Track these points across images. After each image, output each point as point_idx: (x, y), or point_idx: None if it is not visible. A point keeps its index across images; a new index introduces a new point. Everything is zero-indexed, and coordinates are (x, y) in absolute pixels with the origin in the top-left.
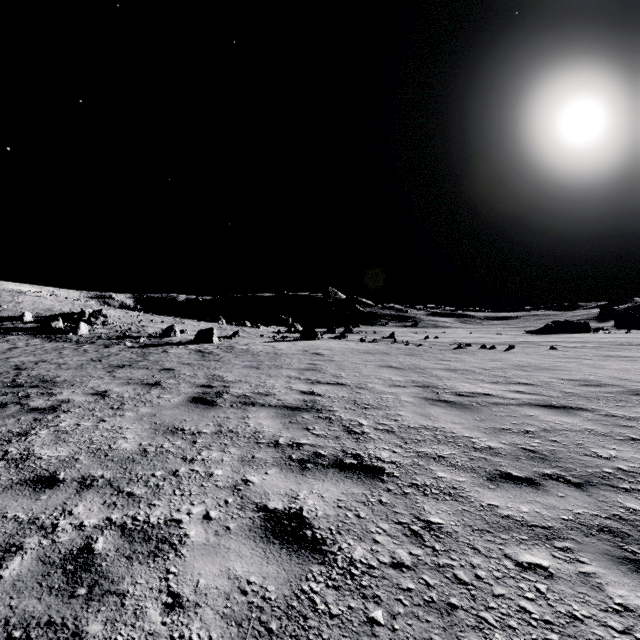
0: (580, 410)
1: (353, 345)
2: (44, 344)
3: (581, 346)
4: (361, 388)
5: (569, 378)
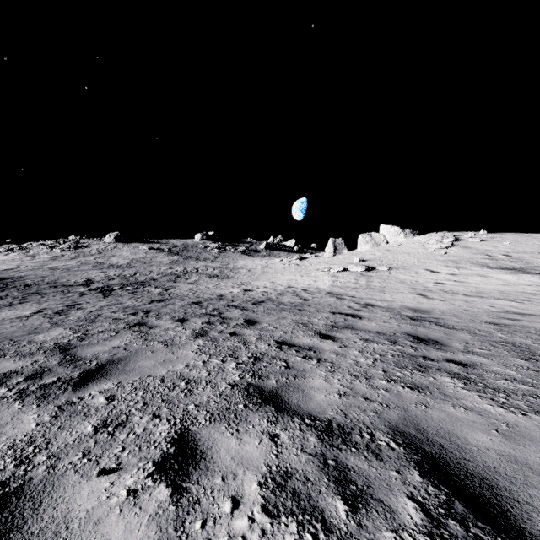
0: None
1: None
2: None
3: None
4: None
5: None
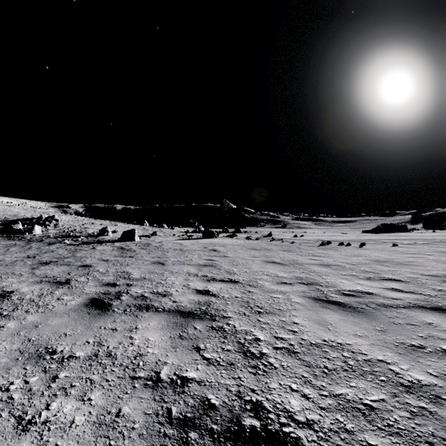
0: None
1: (242, 242)
2: (1, 242)
3: (413, 243)
4: (252, 286)
5: (429, 274)
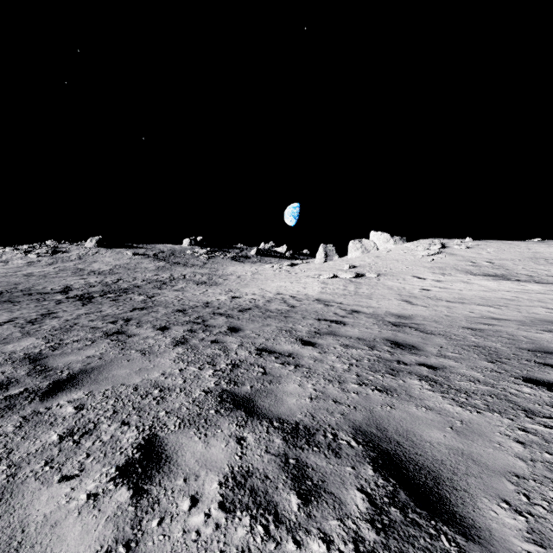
0: None
1: None
2: None
3: None
4: None
5: None
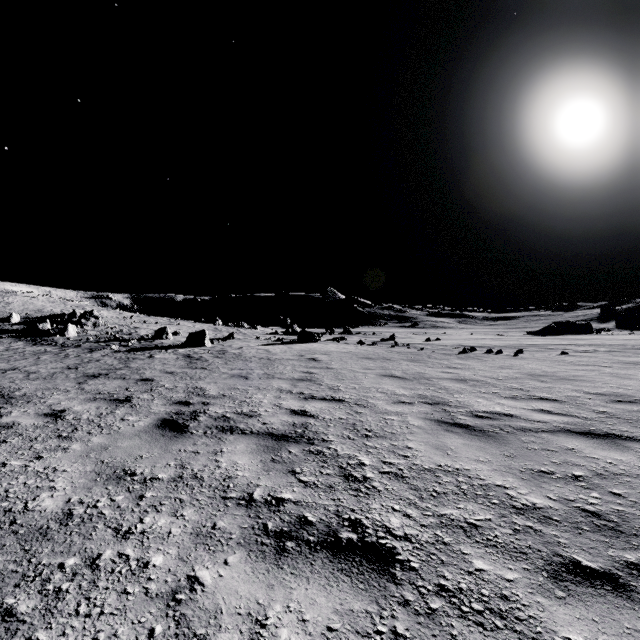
0: (629, 440)
1: (352, 349)
2: (26, 348)
3: (592, 350)
4: (361, 406)
5: (596, 392)
